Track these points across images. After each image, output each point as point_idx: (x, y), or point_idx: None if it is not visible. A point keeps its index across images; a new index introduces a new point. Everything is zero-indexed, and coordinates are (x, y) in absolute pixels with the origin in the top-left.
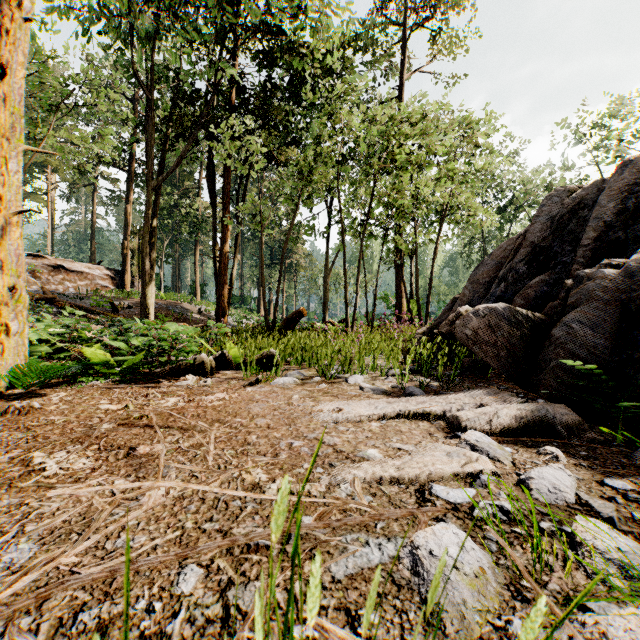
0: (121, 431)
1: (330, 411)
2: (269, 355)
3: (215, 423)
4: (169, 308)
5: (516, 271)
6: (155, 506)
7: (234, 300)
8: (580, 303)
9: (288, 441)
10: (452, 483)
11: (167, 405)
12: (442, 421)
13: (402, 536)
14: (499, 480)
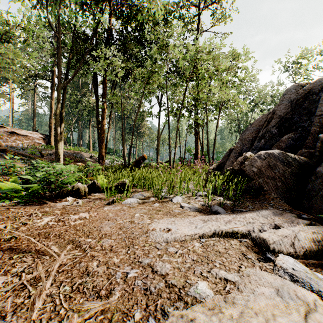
0: None
1: (161, 230)
2: (123, 183)
3: (68, 245)
4: (74, 155)
5: (271, 132)
6: None
7: (110, 151)
8: None
9: (124, 270)
10: None
11: (40, 224)
12: (248, 239)
13: None
14: None
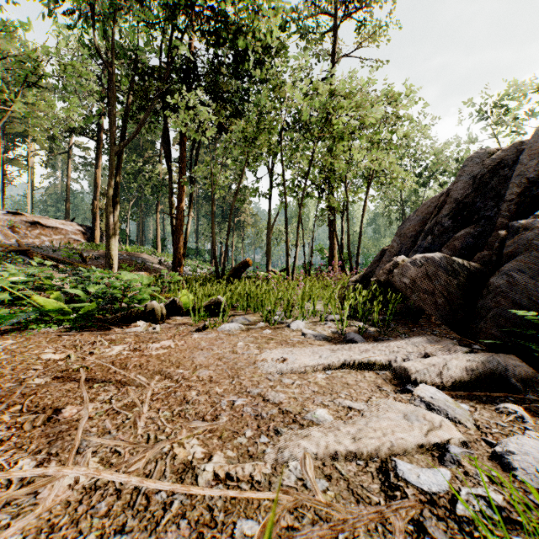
0: (53, 386)
1: (274, 361)
2: (217, 302)
3: (155, 376)
4: (132, 259)
5: (442, 225)
6: (54, 505)
7: (190, 252)
8: (518, 252)
9: (230, 398)
10: (418, 458)
11: (111, 354)
12: (388, 371)
13: None
14: (470, 452)
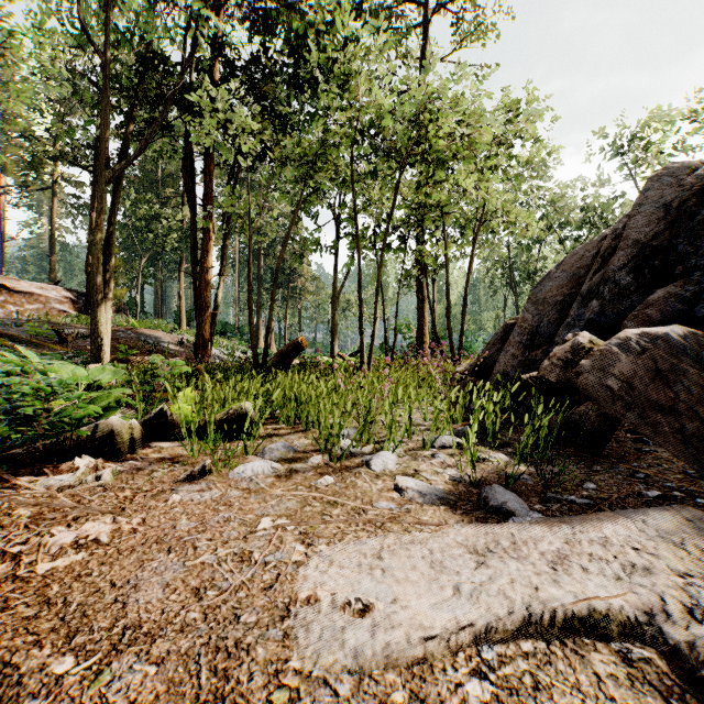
0: None
1: (338, 606)
2: (240, 412)
3: None
4: (140, 338)
5: (615, 283)
6: None
7: (228, 329)
8: None
9: None
10: None
11: None
12: (652, 649)
13: None
14: None
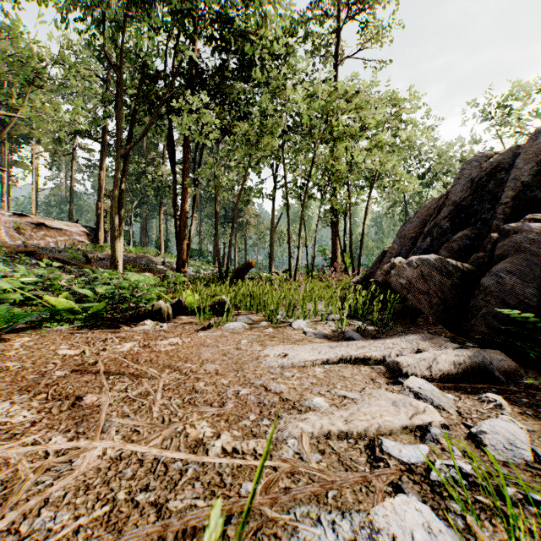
0: (73, 378)
1: (276, 356)
2: (221, 302)
3: (166, 369)
4: (136, 260)
5: (440, 227)
6: (88, 471)
7: (193, 253)
8: (507, 254)
9: (235, 389)
10: (402, 437)
11: (123, 350)
12: (382, 366)
13: (357, 509)
14: (449, 433)
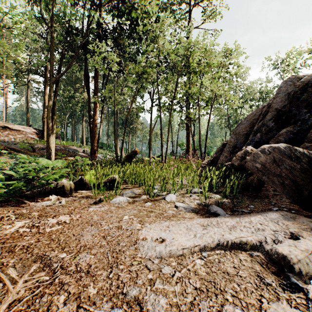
0: None
1: (153, 240)
2: (113, 179)
3: (33, 265)
4: (66, 149)
5: (267, 126)
6: None
7: (104, 146)
8: None
9: (101, 311)
10: None
11: (9, 231)
12: (260, 253)
13: None
14: None
